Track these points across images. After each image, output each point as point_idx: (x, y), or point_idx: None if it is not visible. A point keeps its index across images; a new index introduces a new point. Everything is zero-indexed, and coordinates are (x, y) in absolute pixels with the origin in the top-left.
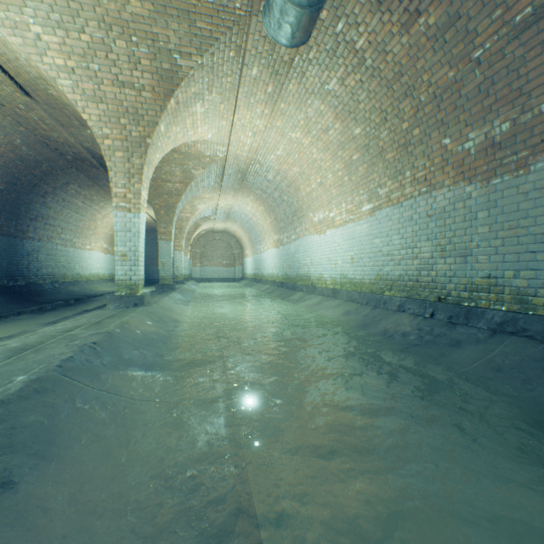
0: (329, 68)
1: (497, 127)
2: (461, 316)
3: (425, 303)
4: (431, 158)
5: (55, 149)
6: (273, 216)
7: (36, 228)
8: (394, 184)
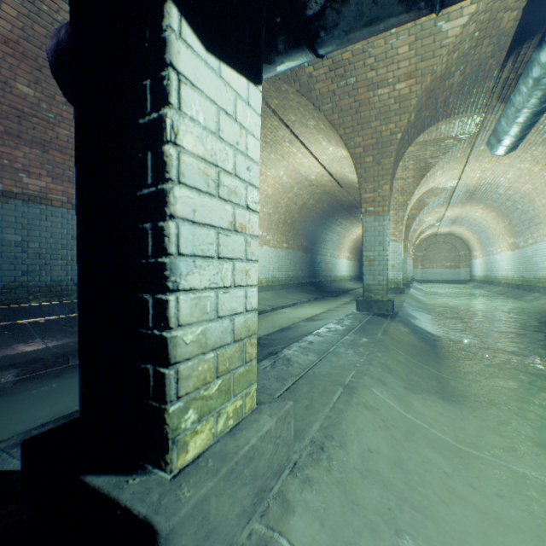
0: None
1: None
2: None
3: None
4: None
5: (340, 204)
6: (505, 221)
7: (321, 248)
8: None
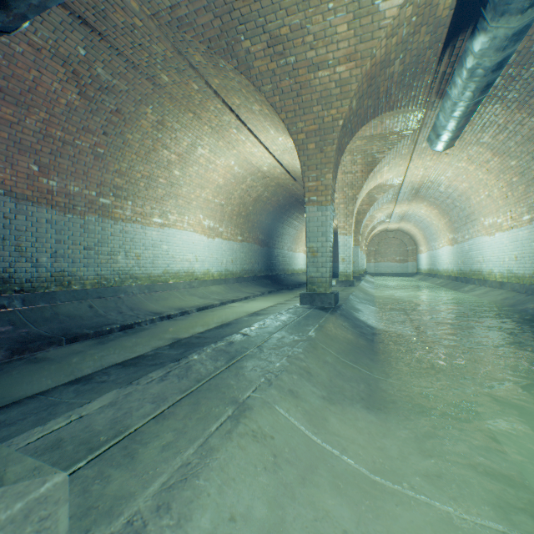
0: (480, 133)
1: None
2: None
3: None
4: None
5: (295, 198)
6: (446, 218)
7: (278, 241)
8: None
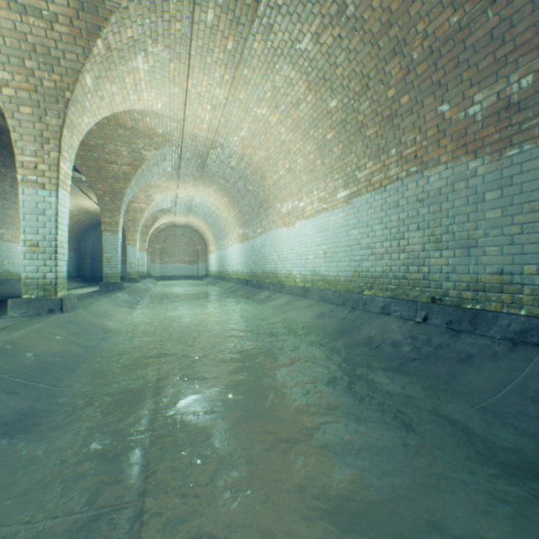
0: (302, 19)
1: (515, 84)
2: (465, 321)
3: (416, 305)
4: (423, 130)
5: None
6: (237, 208)
7: None
8: (376, 165)
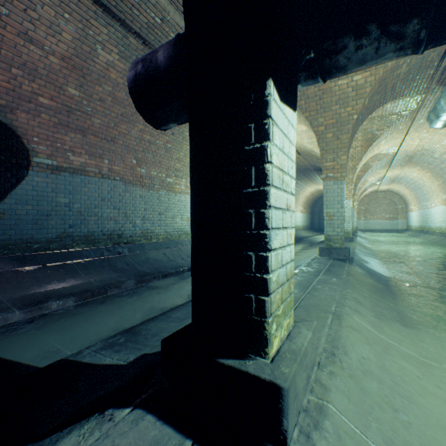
0: None
1: None
2: None
3: None
4: None
5: (297, 168)
6: (440, 180)
7: None
8: None
